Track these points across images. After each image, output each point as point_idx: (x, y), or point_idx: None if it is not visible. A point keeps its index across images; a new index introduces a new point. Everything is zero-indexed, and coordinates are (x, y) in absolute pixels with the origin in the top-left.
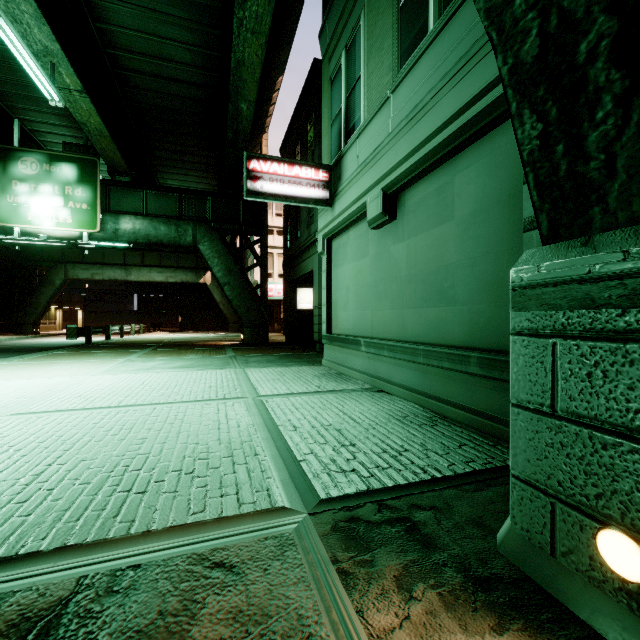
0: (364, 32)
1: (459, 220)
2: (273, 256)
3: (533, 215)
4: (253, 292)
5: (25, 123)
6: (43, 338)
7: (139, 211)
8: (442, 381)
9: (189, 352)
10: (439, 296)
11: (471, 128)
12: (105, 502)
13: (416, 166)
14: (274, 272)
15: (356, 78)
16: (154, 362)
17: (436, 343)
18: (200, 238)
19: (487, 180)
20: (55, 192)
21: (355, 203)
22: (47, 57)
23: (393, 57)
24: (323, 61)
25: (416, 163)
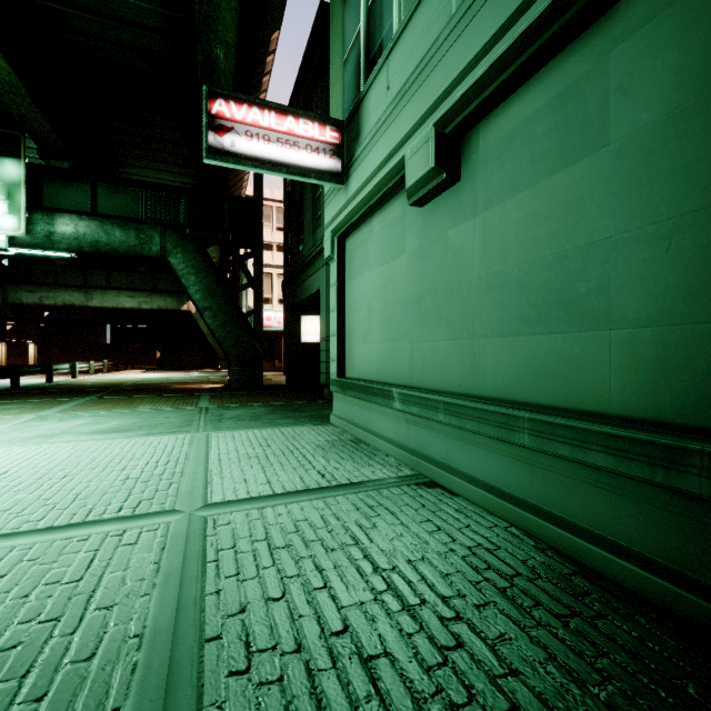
0: None
1: (624, 142)
2: (272, 277)
3: None
4: (243, 320)
5: None
6: None
7: (85, 210)
8: (583, 491)
9: (145, 401)
10: (564, 311)
11: None
12: None
13: (515, 51)
14: (273, 297)
15: None
16: (76, 421)
17: (556, 406)
18: (171, 248)
19: None
20: None
21: (383, 166)
22: None
23: None
24: None
25: (516, 43)
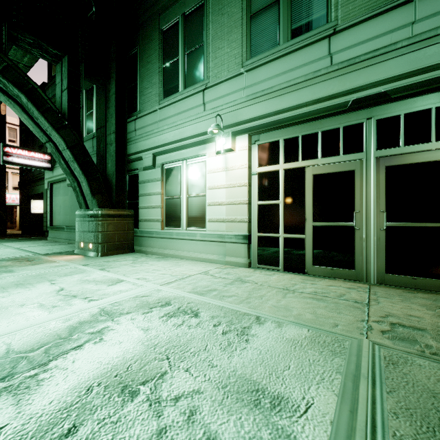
0: None
1: None
2: (8, 174)
3: None
4: None
5: None
6: None
7: None
8: None
9: None
10: None
11: None
12: None
13: None
14: (9, 185)
15: None
16: None
17: None
18: None
19: None
20: None
21: (62, 175)
22: None
23: None
24: None
25: None
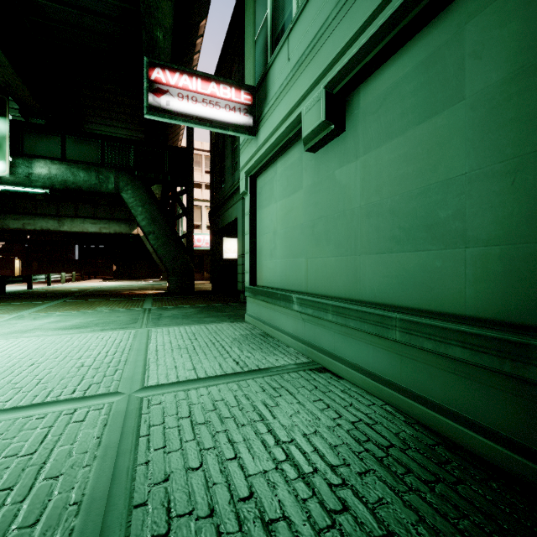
0: None
1: (477, 97)
2: (201, 209)
3: None
4: (178, 241)
5: None
6: None
7: (57, 156)
8: (443, 377)
9: (102, 304)
10: (428, 233)
11: None
12: None
13: (389, 26)
14: (202, 224)
15: None
16: (46, 319)
17: (421, 308)
18: (123, 186)
19: None
20: None
21: (285, 120)
22: None
23: None
24: None
25: (389, 20)
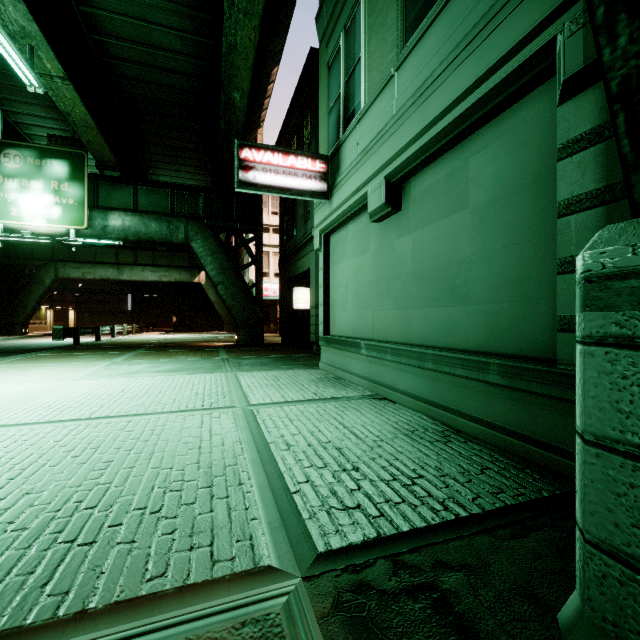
0: (365, 9)
1: (474, 208)
2: (269, 255)
3: (571, 197)
4: (248, 291)
5: (9, 115)
6: (31, 339)
7: (129, 207)
8: (455, 390)
9: (180, 354)
10: (450, 294)
11: (491, 101)
12: (37, 560)
13: (424, 149)
14: (270, 271)
15: (356, 60)
16: (141, 365)
17: (447, 347)
18: (193, 235)
19: (509, 161)
20: (40, 187)
21: (355, 194)
22: (25, 39)
23: (397, 32)
24: (320, 46)
25: (424, 146)
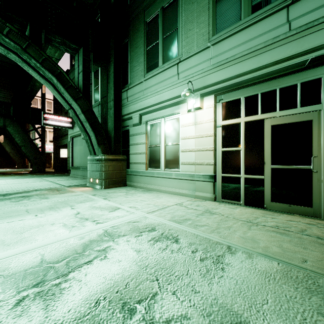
0: None
1: None
2: (46, 132)
3: None
4: (37, 150)
5: None
6: None
7: None
8: None
9: (8, 175)
10: None
11: None
12: (31, 188)
13: None
14: (47, 139)
15: None
16: None
17: None
18: (8, 124)
19: None
20: None
21: (79, 132)
22: None
23: None
24: None
25: None
